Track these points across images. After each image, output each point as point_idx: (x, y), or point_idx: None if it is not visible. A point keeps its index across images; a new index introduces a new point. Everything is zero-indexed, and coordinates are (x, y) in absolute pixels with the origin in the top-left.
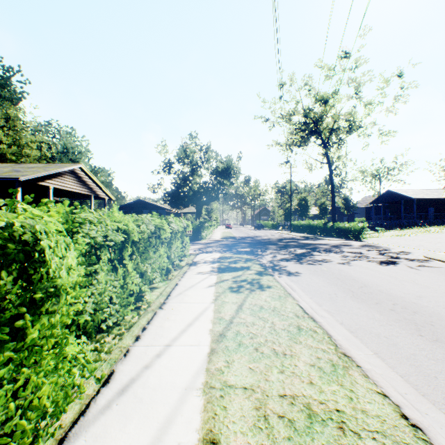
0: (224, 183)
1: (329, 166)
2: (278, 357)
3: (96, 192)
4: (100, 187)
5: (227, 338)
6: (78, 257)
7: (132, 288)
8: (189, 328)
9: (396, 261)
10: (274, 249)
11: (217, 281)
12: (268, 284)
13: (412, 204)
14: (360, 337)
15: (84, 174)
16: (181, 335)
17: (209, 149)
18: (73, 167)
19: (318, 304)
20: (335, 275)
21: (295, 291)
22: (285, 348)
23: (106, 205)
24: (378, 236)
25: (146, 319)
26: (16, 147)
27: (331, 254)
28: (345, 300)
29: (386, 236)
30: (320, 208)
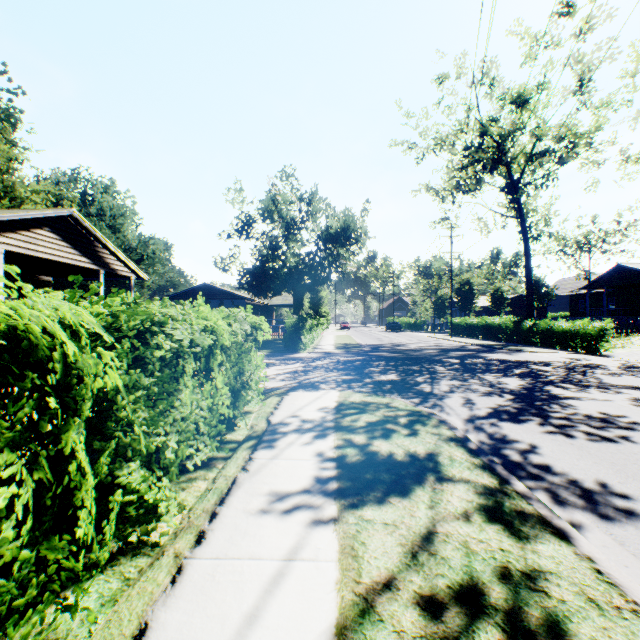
0: (339, 254)
1: (523, 222)
2: None
3: (109, 266)
4: (117, 256)
5: None
6: None
7: None
8: None
9: None
10: (451, 378)
11: (346, 600)
12: None
13: None
14: None
15: (82, 230)
16: None
17: (315, 195)
18: (51, 214)
19: None
20: None
21: None
22: None
23: (132, 289)
24: (621, 344)
25: None
26: (7, 199)
27: (596, 393)
28: None
29: (639, 346)
30: (493, 298)
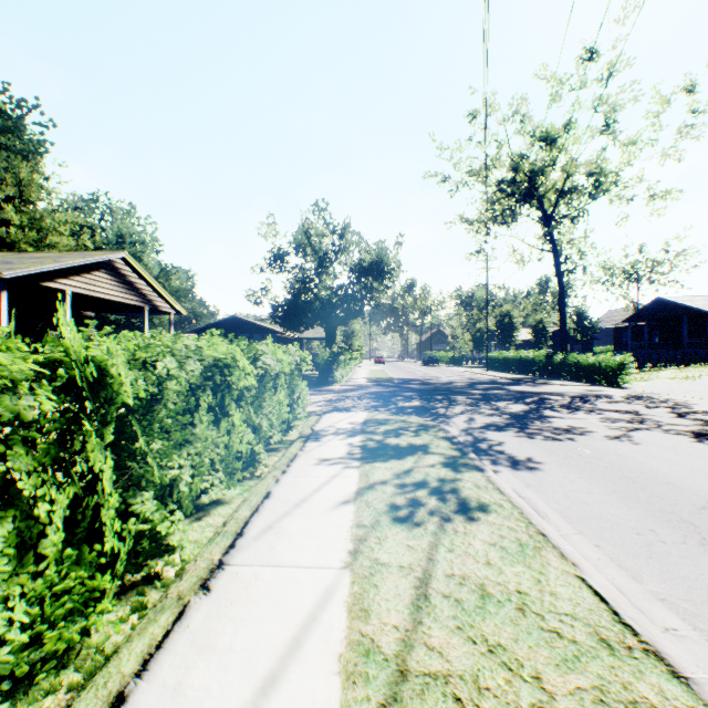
0: (372, 287)
1: (556, 256)
2: None
3: (153, 303)
4: (160, 293)
5: None
6: None
7: (111, 543)
8: (263, 707)
9: None
10: (466, 404)
11: (361, 486)
12: (479, 497)
13: (701, 322)
14: None
15: (131, 270)
16: None
17: (348, 229)
18: (108, 258)
19: (630, 574)
20: (619, 470)
21: (547, 520)
22: None
23: (172, 324)
24: (648, 377)
25: (143, 645)
26: (35, 231)
27: (580, 414)
28: (696, 556)
29: (663, 379)
30: (534, 331)
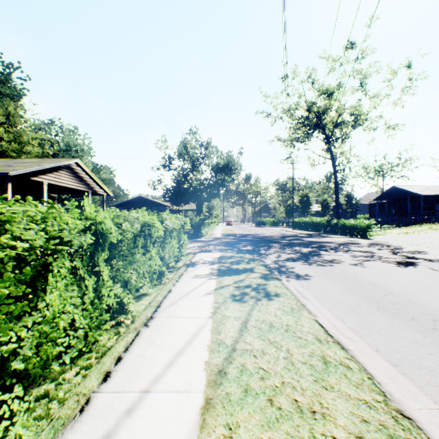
0: (225, 179)
1: (333, 161)
2: (304, 417)
3: (93, 189)
4: (98, 183)
5: (228, 379)
6: (10, 270)
7: (108, 302)
8: (178, 359)
9: (415, 262)
10: (277, 248)
11: (217, 286)
12: (276, 291)
13: (418, 201)
14: (410, 375)
15: (81, 169)
16: (166, 372)
17: (210, 144)
18: (68, 162)
19: (340, 320)
20: (351, 279)
21: (308, 300)
22: (312, 398)
23: (104, 202)
24: (385, 233)
25: (124, 343)
26: (17, 144)
27: (340, 253)
28: (372, 313)
29: (393, 234)
30: (322, 205)
